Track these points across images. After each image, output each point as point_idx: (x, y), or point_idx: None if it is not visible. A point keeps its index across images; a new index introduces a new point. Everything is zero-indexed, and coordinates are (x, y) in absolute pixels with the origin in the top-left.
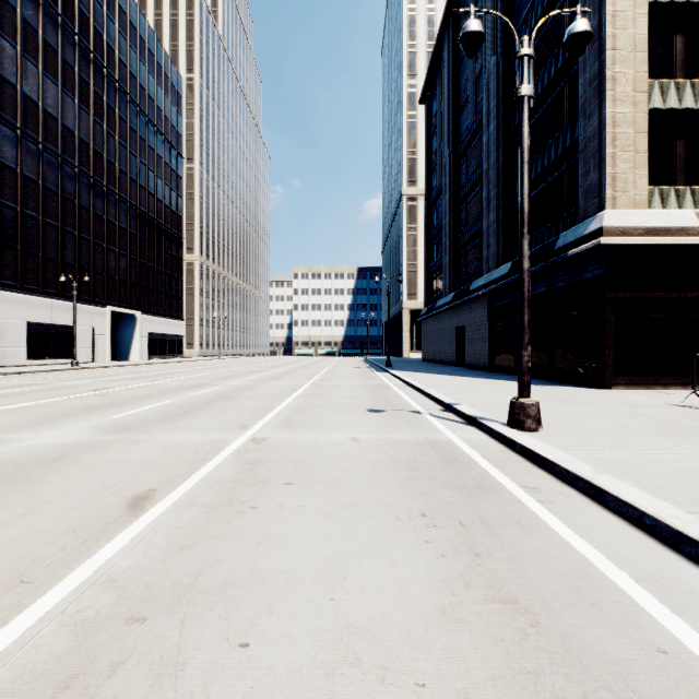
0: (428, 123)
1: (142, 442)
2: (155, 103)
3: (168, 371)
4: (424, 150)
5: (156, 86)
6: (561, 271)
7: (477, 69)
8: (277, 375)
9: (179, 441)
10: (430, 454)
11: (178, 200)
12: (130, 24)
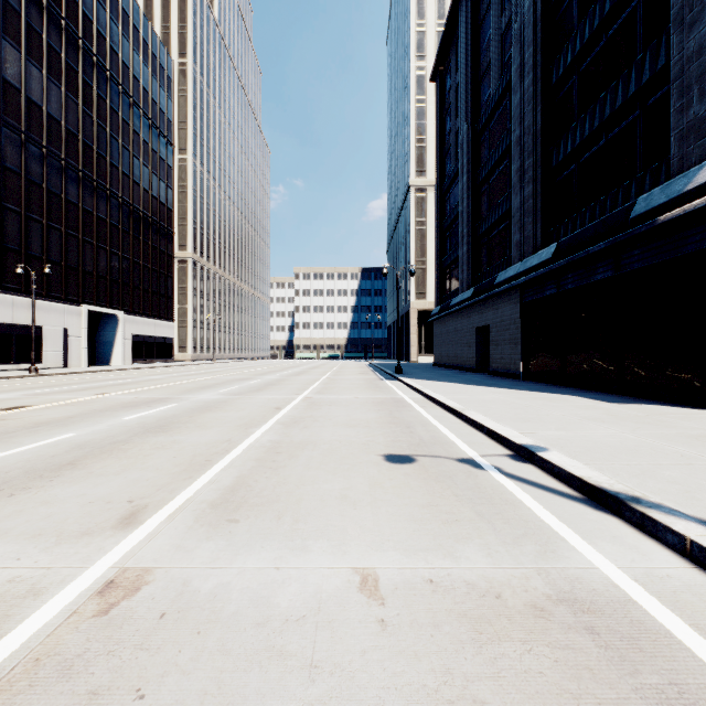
0: (440, 102)
1: None
2: (141, 83)
3: (138, 379)
4: (433, 137)
5: (142, 66)
6: (640, 247)
7: (504, 23)
8: (265, 384)
9: None
10: None
11: (168, 191)
12: None
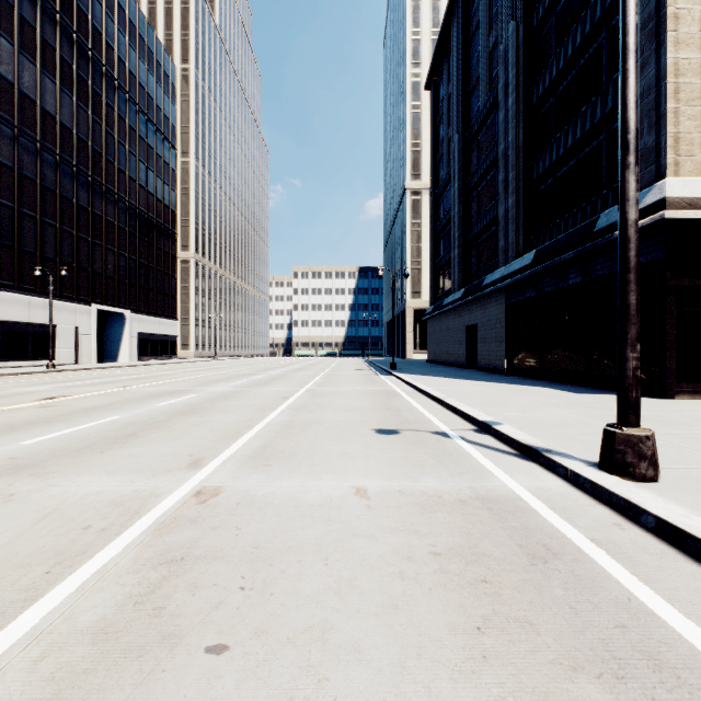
0: (434, 110)
1: (14, 500)
2: (146, 91)
3: (151, 374)
4: (428, 142)
5: (147, 74)
6: (603, 257)
7: (491, 42)
8: (270, 378)
9: (77, 497)
10: (496, 534)
11: (171, 194)
12: (118, 6)
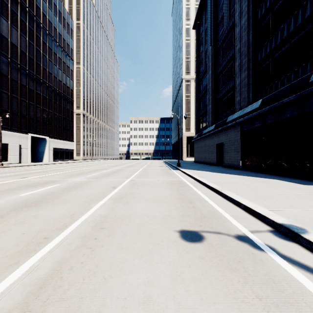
0: (197, 38)
1: None
2: (57, 31)
3: (50, 169)
4: (193, 56)
5: (58, 22)
6: None
7: None
8: (112, 172)
9: None
10: None
11: (70, 81)
12: None
